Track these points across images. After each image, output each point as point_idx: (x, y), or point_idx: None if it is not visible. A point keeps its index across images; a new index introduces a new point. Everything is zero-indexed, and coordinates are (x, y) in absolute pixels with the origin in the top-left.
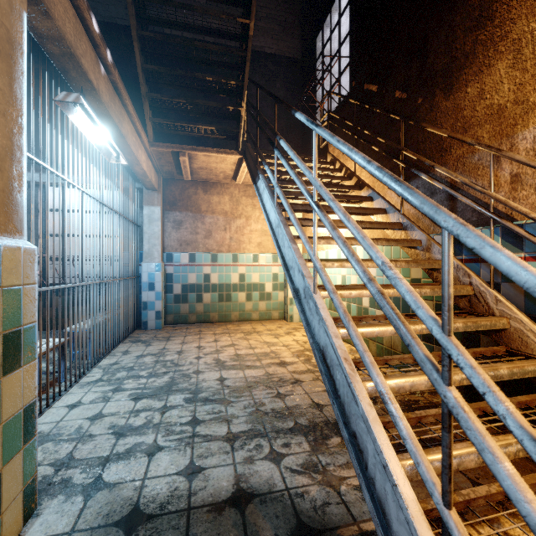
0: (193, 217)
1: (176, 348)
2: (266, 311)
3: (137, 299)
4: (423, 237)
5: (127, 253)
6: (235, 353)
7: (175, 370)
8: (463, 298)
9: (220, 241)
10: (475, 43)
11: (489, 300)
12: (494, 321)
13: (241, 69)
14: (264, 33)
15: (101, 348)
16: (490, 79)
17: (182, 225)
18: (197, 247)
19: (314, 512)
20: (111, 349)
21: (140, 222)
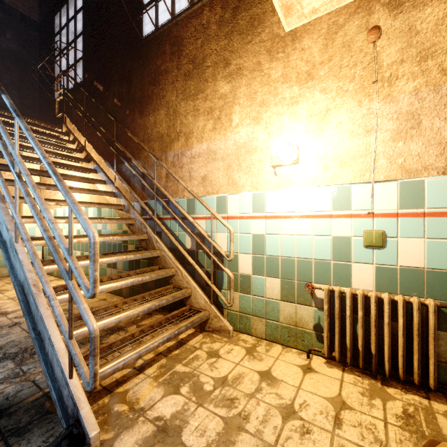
0: None
1: None
2: None
3: None
4: (126, 203)
5: None
6: None
7: None
8: (144, 241)
9: None
10: (153, 93)
11: (154, 241)
12: (153, 252)
13: None
14: None
15: None
16: (158, 117)
17: None
18: None
19: (5, 401)
20: None
21: None
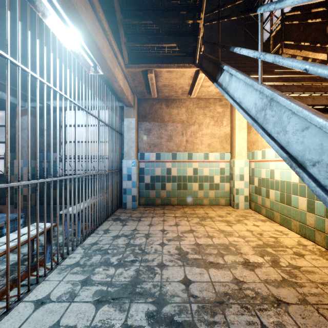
0: (159, 126)
1: (144, 230)
2: (215, 198)
3: (120, 186)
4: None
5: (111, 153)
6: (195, 242)
7: (141, 259)
8: None
9: (178, 143)
10: None
11: None
12: None
13: None
14: None
15: (87, 228)
16: None
17: (151, 132)
18: (161, 148)
19: None
20: (97, 227)
21: (122, 131)
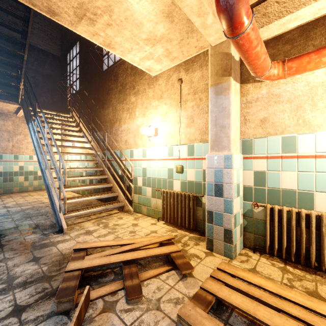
0: None
1: None
2: (38, 186)
3: None
4: (95, 153)
5: None
6: (16, 203)
7: None
8: (102, 171)
9: (5, 147)
10: (107, 98)
11: (105, 171)
12: (103, 176)
13: (20, 69)
14: (37, 36)
15: None
16: (109, 110)
17: None
18: None
19: (42, 224)
20: None
21: None
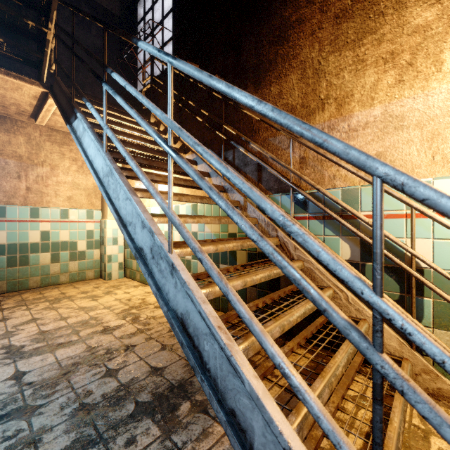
0: None
1: None
2: (79, 272)
3: None
4: (241, 199)
5: None
6: (39, 331)
7: None
8: None
9: (11, 191)
10: (276, 55)
11: (290, 248)
12: (297, 264)
13: None
14: None
15: None
16: (286, 84)
17: None
18: None
19: None
20: None
21: None
